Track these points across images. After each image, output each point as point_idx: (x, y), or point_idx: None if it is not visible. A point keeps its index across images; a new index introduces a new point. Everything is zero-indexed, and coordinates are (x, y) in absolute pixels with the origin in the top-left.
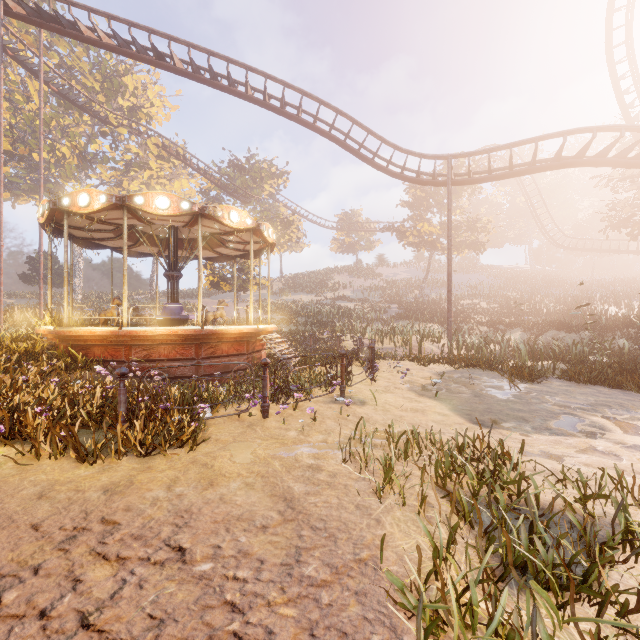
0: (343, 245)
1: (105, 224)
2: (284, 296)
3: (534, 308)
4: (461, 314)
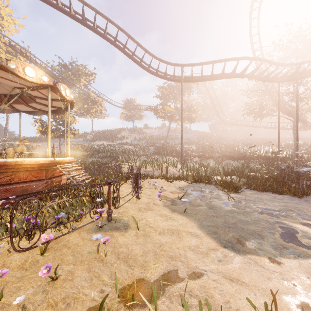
0: (126, 116)
1: None
2: (93, 142)
3: (217, 149)
4: (184, 152)
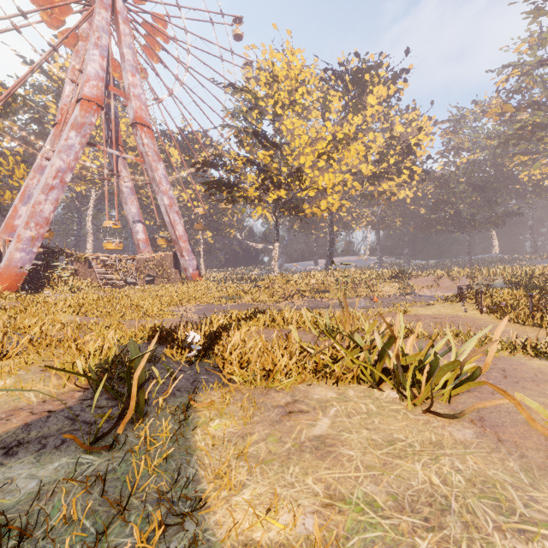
0: None
1: None
2: None
3: None
4: None
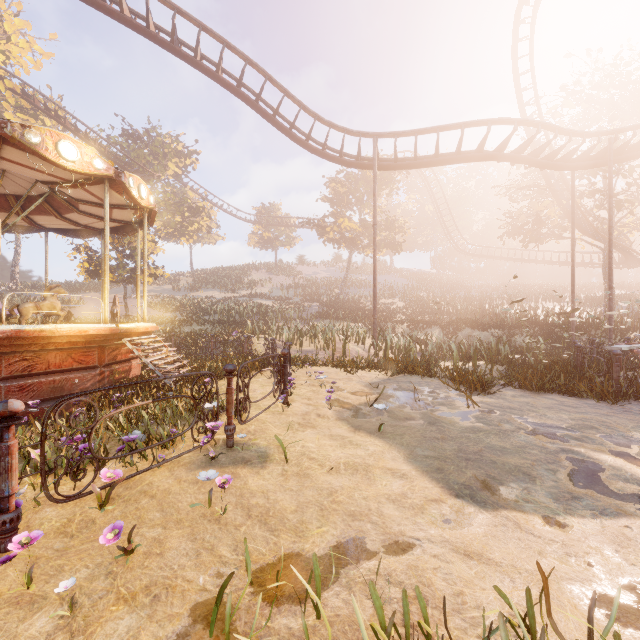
0: (261, 240)
1: None
2: (193, 292)
3: (446, 307)
4: (381, 313)
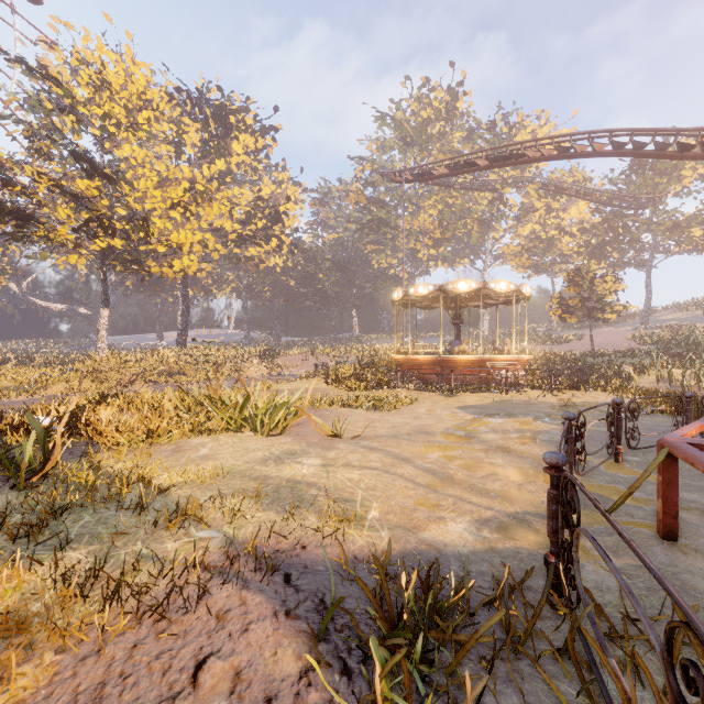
0: None
1: (415, 301)
2: None
3: None
4: None
